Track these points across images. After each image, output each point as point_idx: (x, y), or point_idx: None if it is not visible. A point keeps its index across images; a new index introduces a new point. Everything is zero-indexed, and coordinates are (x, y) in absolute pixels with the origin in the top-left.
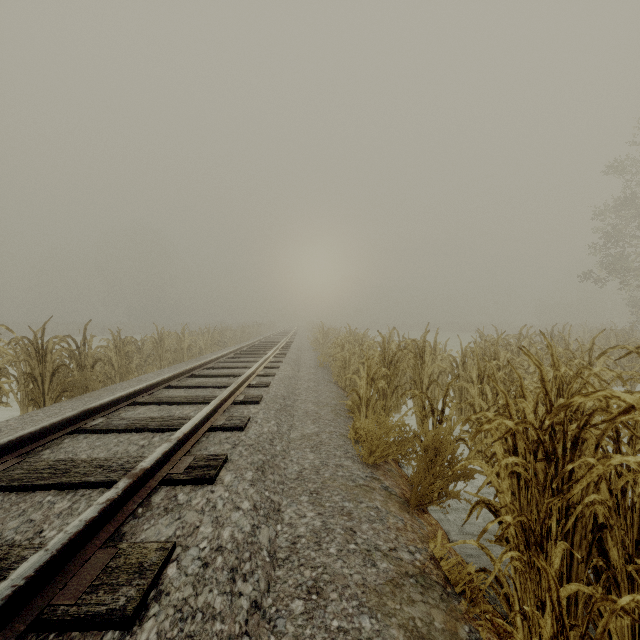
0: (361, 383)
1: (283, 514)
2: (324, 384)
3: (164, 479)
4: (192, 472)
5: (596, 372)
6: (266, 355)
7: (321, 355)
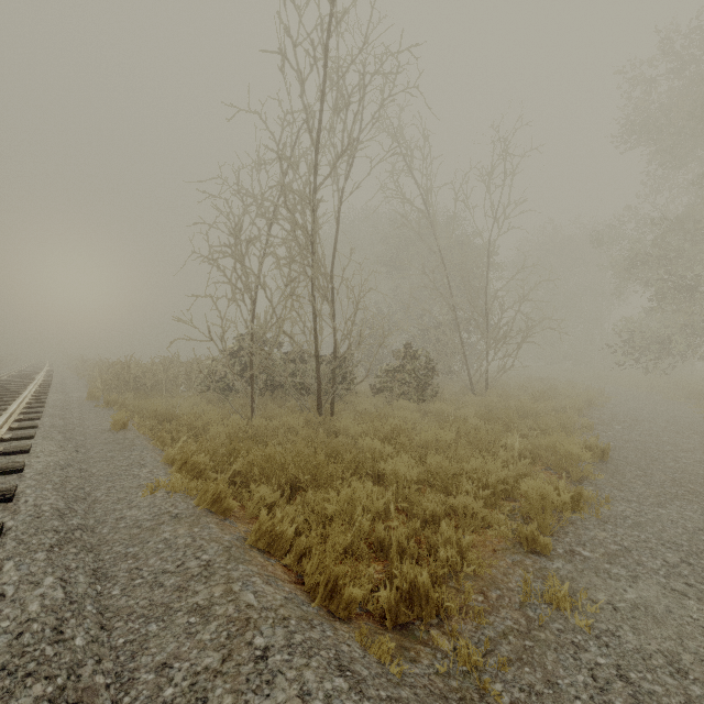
0: (97, 375)
1: (70, 391)
2: (82, 382)
3: (38, 387)
4: (44, 387)
5: (146, 364)
6: (41, 373)
7: (81, 373)
